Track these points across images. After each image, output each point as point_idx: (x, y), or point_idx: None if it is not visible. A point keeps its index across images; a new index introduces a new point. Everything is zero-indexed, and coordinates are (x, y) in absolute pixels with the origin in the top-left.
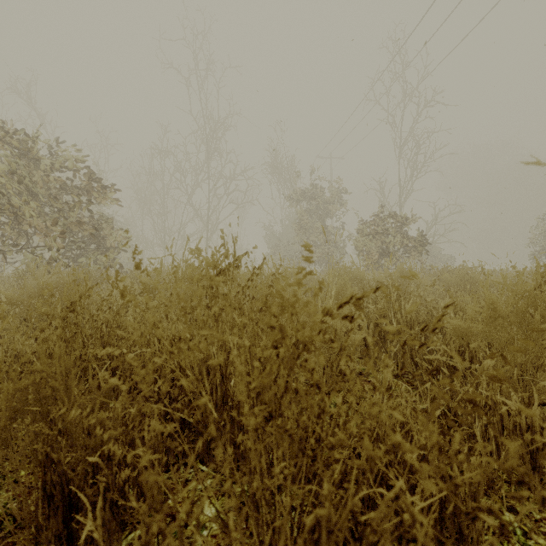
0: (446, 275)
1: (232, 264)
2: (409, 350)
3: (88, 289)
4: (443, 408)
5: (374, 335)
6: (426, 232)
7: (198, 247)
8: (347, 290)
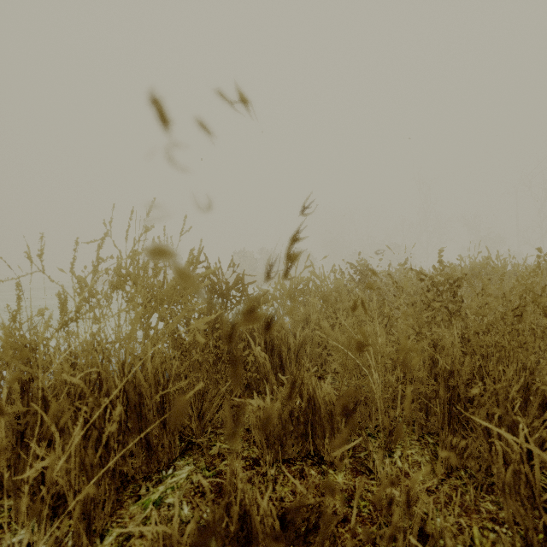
0: None
1: None
2: None
3: None
4: None
5: None
6: None
7: None
8: None
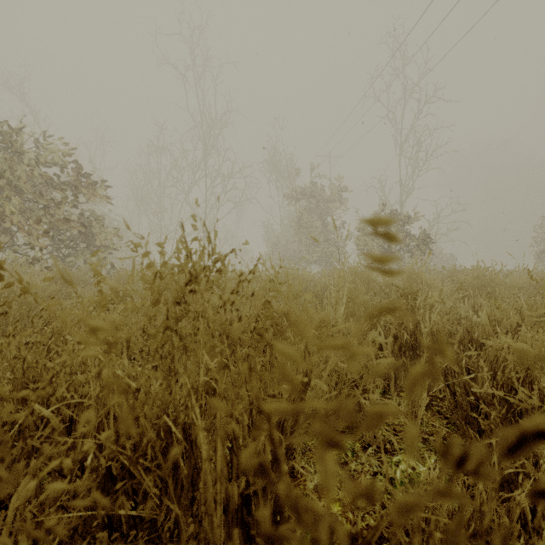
0: (461, 277)
1: (208, 268)
2: (443, 374)
3: (3, 303)
4: (529, 486)
5: (393, 351)
6: (427, 231)
7: (159, 242)
8: (359, 296)
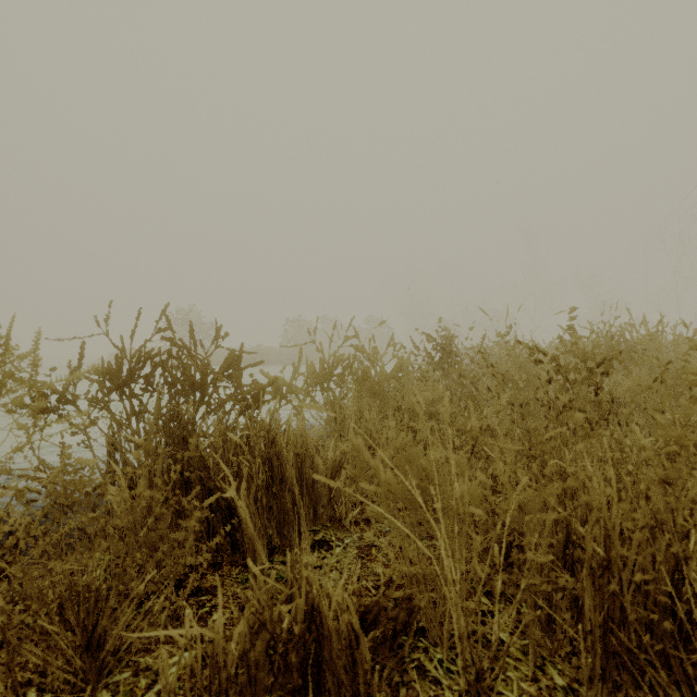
0: None
1: None
2: None
3: None
4: None
5: None
6: None
7: None
8: None
